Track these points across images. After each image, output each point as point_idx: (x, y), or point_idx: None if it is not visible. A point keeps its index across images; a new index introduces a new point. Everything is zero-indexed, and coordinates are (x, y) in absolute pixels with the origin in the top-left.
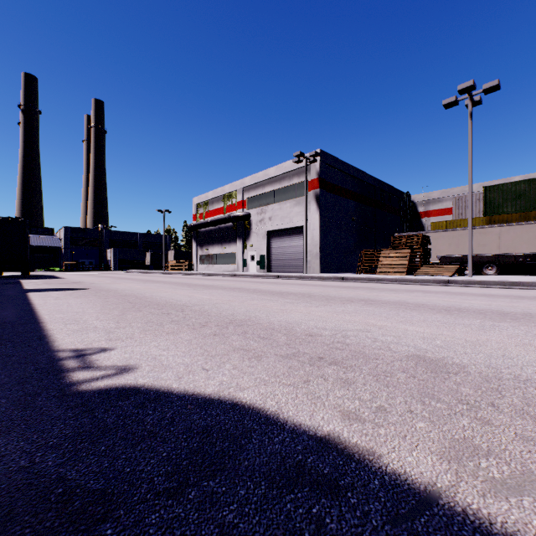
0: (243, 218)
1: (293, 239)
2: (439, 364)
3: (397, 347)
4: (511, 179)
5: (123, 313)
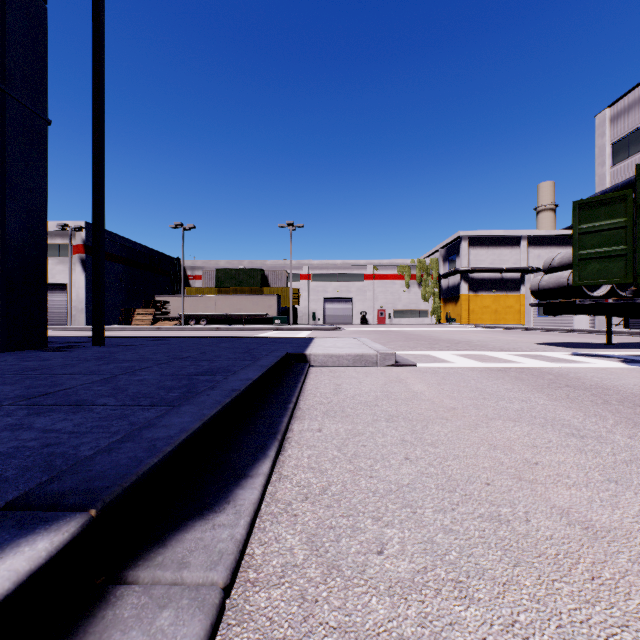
0: None
1: (56, 295)
2: None
3: None
4: (243, 261)
5: None
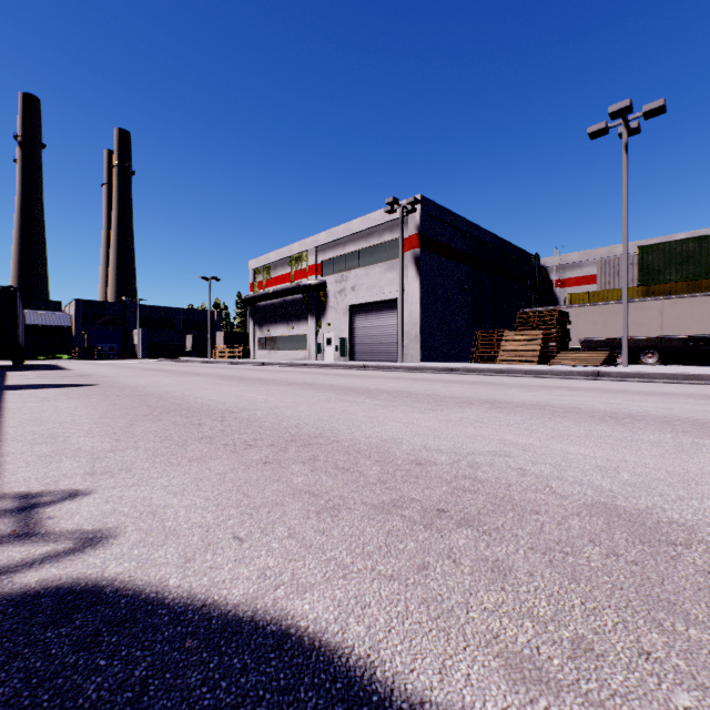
0: (316, 287)
1: (384, 317)
2: (647, 524)
3: (563, 486)
4: (673, 237)
5: (131, 424)
